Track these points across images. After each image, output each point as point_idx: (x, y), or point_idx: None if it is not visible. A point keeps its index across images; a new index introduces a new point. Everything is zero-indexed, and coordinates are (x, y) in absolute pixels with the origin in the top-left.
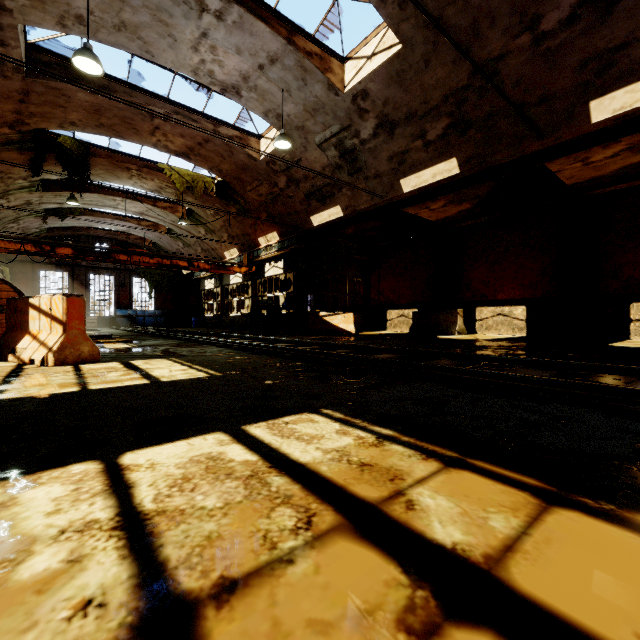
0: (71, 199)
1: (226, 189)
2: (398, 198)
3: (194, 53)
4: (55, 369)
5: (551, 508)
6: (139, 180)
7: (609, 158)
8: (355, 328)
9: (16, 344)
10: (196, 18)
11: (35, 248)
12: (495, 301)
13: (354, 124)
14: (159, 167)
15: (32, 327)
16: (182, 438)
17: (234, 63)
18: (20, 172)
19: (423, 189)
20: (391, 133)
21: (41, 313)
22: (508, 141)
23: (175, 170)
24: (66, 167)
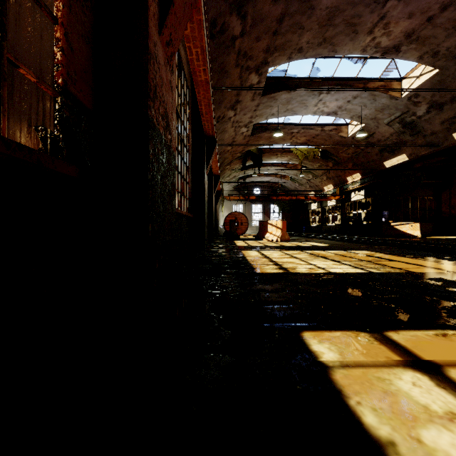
0: (254, 174)
1: (326, 154)
2: (453, 144)
3: (315, 107)
4: (281, 242)
5: (398, 257)
6: (280, 158)
7: None
8: (425, 234)
9: (264, 235)
10: (317, 97)
11: (243, 198)
12: None
13: (411, 110)
14: (291, 150)
15: (269, 230)
16: (332, 250)
17: (334, 104)
18: (236, 166)
19: None
20: (440, 109)
21: (272, 226)
22: None
23: (298, 149)
24: (254, 161)
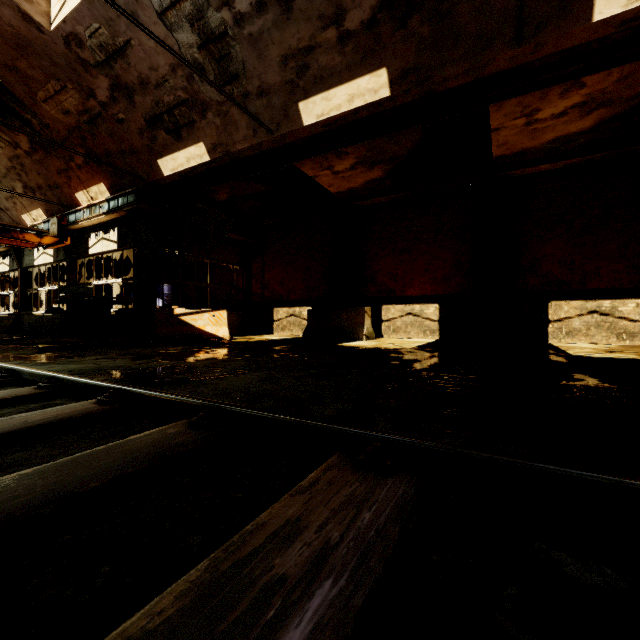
0: None
1: None
2: (294, 137)
3: None
4: None
5: None
6: None
7: (555, 118)
8: (231, 331)
9: None
10: None
11: None
12: (404, 298)
13: None
14: None
15: None
16: None
17: None
18: None
19: (332, 123)
20: (287, 6)
21: None
22: (468, 44)
23: None
24: None
